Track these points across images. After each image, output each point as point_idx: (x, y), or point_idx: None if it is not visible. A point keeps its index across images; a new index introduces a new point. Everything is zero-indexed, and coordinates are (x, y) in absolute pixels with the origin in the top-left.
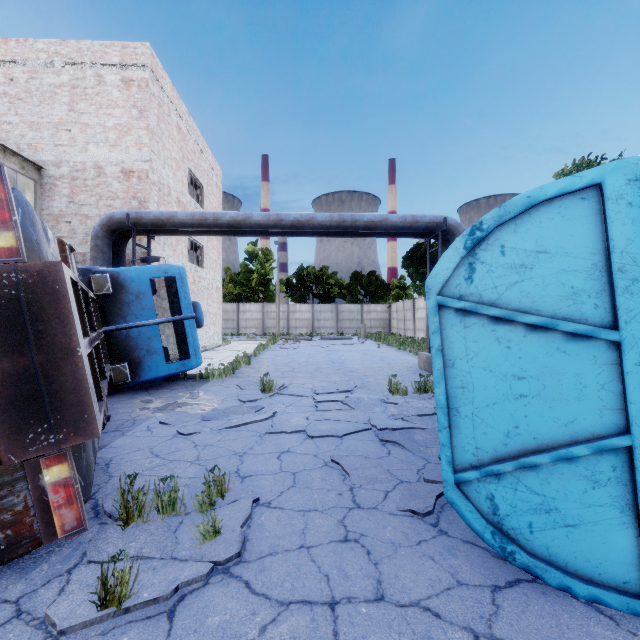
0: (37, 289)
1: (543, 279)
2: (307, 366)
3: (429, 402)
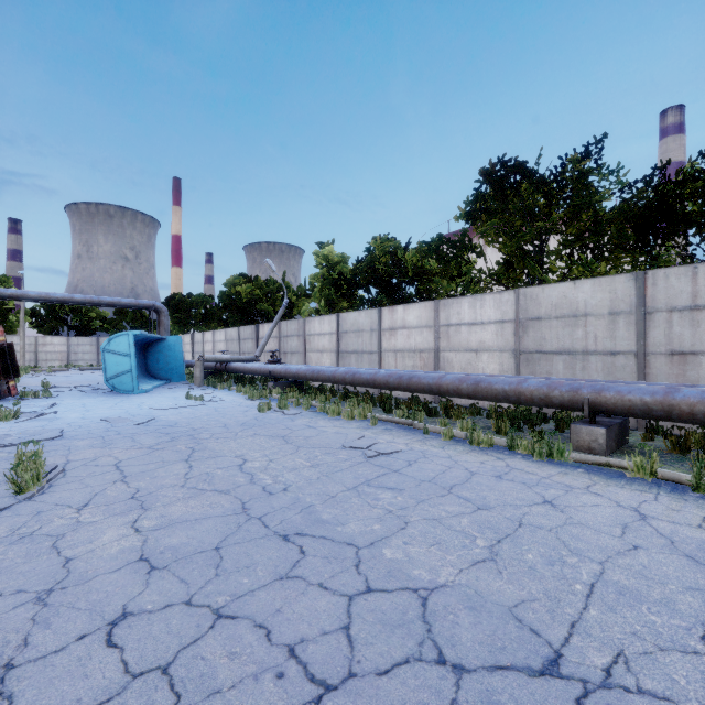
0: (9, 348)
1: (121, 347)
2: (68, 381)
3: None
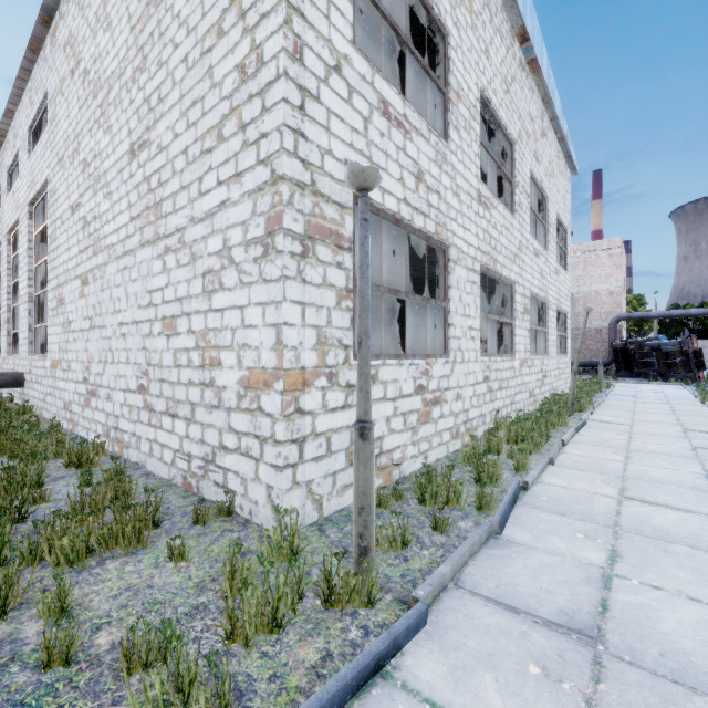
0: (699, 351)
1: None
2: None
3: None
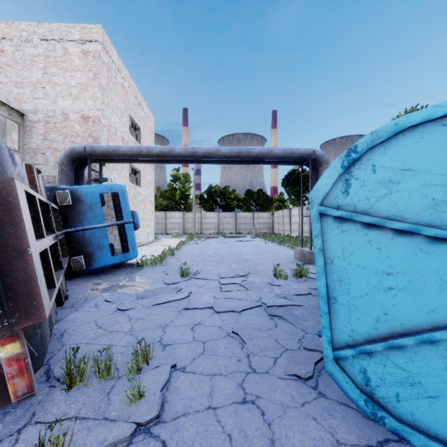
0: None
1: (408, 192)
2: (214, 257)
3: (304, 284)
